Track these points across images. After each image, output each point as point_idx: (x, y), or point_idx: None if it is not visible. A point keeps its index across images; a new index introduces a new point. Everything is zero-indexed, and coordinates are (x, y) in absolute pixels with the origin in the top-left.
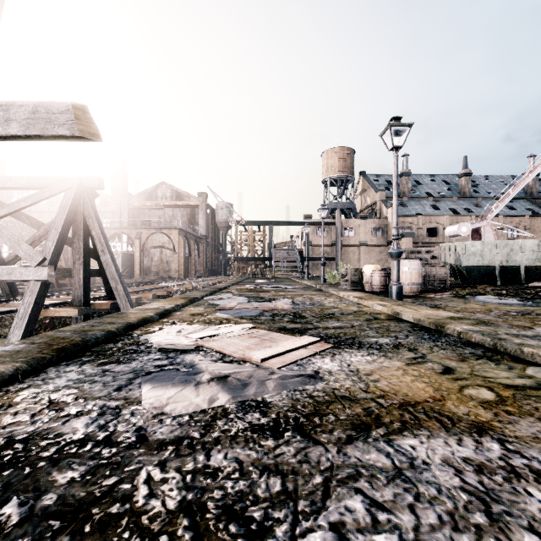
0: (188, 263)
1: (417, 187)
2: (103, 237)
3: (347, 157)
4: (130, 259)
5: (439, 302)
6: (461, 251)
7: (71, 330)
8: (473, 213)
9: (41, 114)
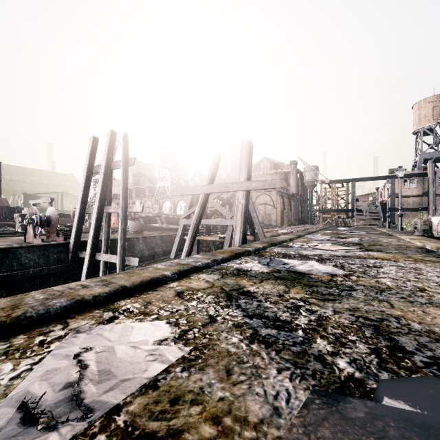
0: (282, 215)
1: None
2: (252, 205)
3: None
4: None
5: None
6: None
7: (266, 241)
8: None
9: (273, 182)
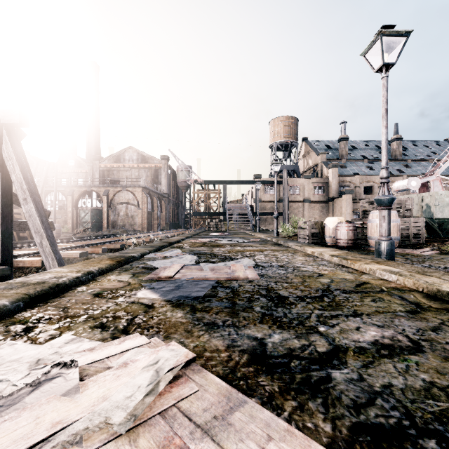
0: (151, 217)
1: (353, 151)
2: (25, 183)
3: (292, 125)
4: (99, 213)
5: (443, 262)
6: (433, 202)
7: None
8: (404, 173)
9: None
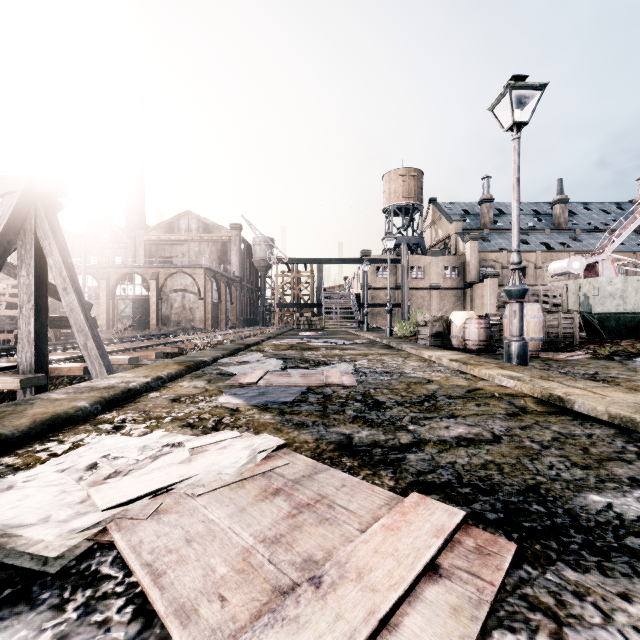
0: (217, 310)
1: (500, 217)
2: (66, 269)
3: (414, 180)
4: (144, 305)
5: (587, 368)
6: (591, 291)
7: None
8: (571, 248)
9: None
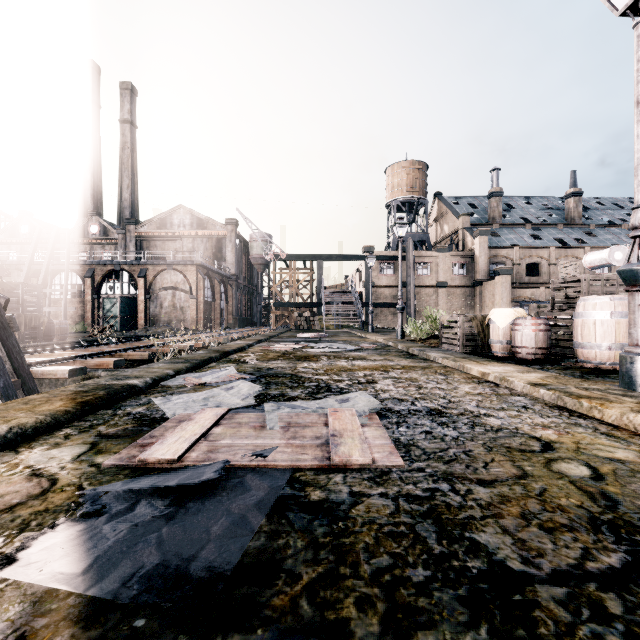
0: (211, 310)
1: (509, 211)
2: None
3: (419, 174)
4: (132, 304)
5: None
6: None
7: None
8: (587, 244)
9: None
